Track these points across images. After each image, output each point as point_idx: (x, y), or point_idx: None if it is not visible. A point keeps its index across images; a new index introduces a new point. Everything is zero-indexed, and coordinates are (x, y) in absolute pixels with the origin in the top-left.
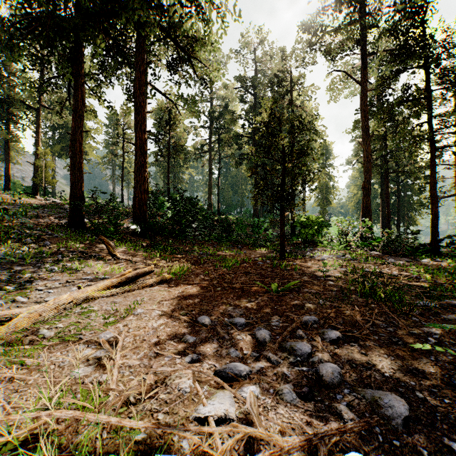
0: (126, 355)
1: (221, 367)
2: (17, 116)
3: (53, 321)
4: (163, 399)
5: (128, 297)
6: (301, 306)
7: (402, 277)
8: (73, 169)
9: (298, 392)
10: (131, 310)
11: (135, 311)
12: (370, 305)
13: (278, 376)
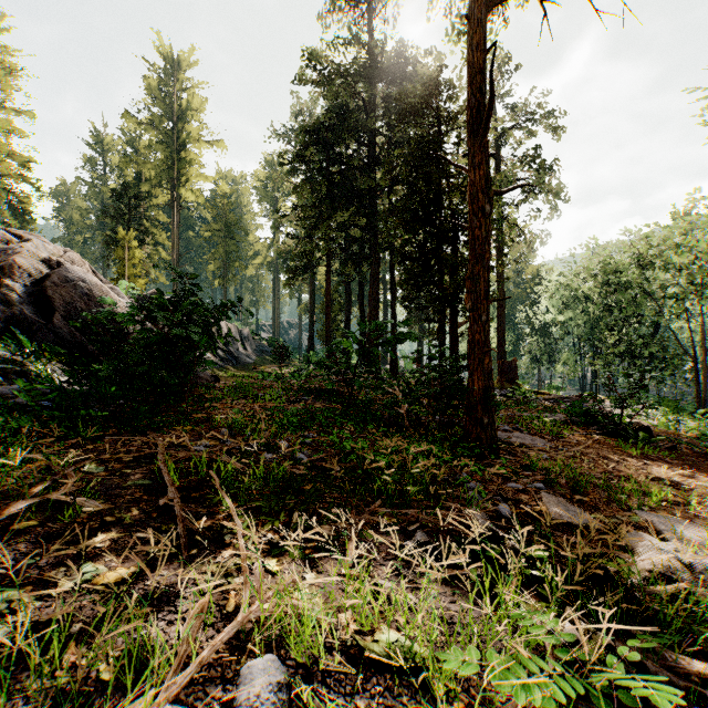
0: None
1: None
2: None
3: None
4: None
5: None
6: None
7: None
8: None
9: None
10: None
11: None
12: None
13: None
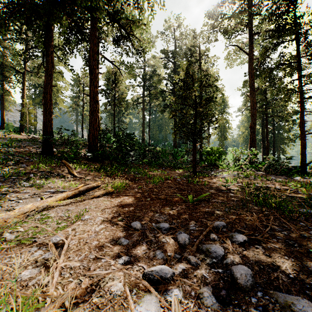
0: (69, 257)
1: (148, 270)
2: (9, 77)
3: (15, 226)
4: (95, 303)
5: (79, 206)
6: (212, 213)
7: (284, 190)
8: (45, 112)
9: (216, 295)
10: (79, 216)
11: (83, 217)
12: (264, 212)
13: (198, 278)
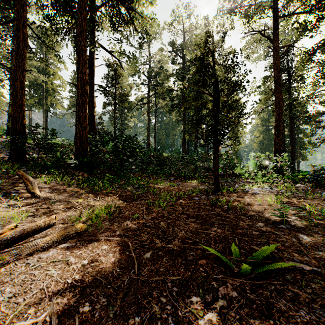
0: None
1: None
2: None
3: None
4: None
5: None
6: None
7: None
8: (14, 105)
9: None
10: None
11: None
12: None
13: None
